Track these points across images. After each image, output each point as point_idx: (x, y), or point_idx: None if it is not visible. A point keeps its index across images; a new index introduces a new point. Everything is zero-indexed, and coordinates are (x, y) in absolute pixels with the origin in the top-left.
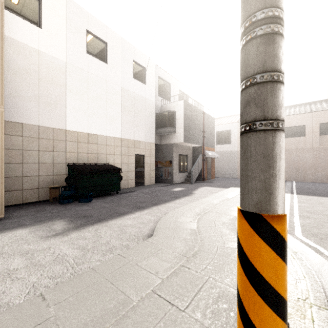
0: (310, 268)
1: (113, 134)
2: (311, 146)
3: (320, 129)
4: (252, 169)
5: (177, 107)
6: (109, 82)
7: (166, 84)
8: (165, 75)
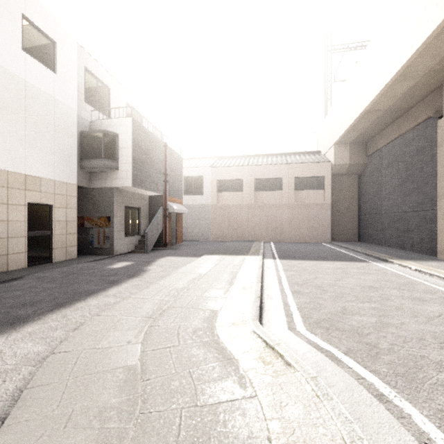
0: (349, 417)
1: None
2: (287, 202)
3: (294, 183)
4: None
5: (121, 127)
6: None
7: (101, 86)
8: (100, 71)
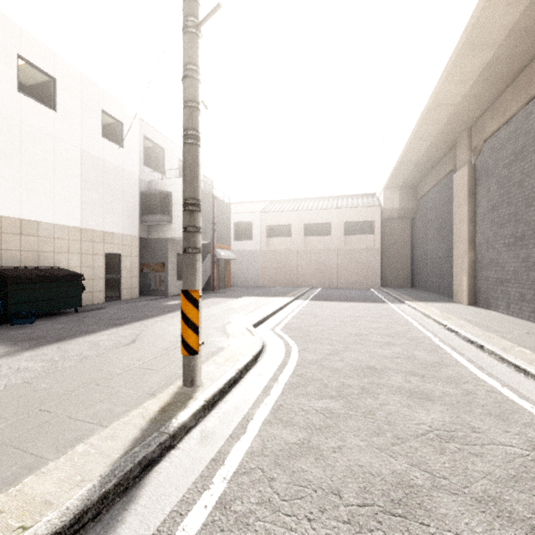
0: (262, 343)
1: (66, 221)
2: (336, 247)
3: (344, 228)
4: (185, 270)
5: (174, 186)
6: (60, 141)
7: (157, 148)
8: (156, 136)
